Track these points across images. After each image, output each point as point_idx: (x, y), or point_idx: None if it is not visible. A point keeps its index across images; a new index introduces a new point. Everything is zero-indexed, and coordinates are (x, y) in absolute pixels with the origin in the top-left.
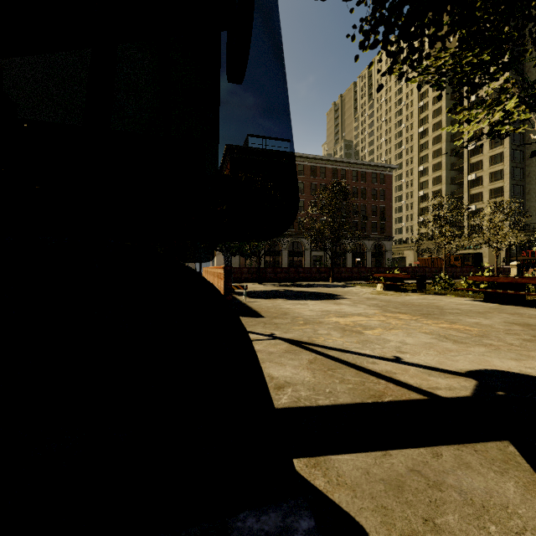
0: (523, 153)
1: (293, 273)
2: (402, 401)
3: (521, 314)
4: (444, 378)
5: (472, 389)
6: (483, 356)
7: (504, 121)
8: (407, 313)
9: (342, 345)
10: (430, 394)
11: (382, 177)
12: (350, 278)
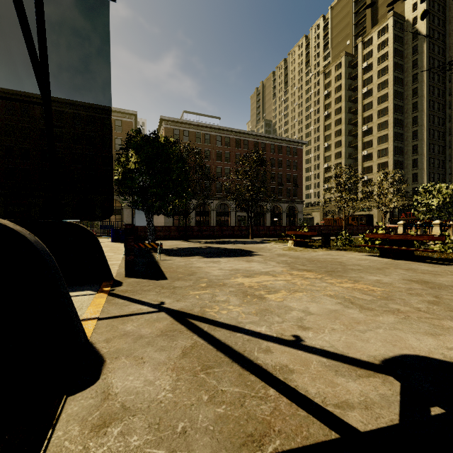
0: (402, 135)
1: (217, 231)
2: (295, 451)
3: (414, 269)
4: (356, 380)
5: (397, 404)
6: (395, 330)
7: (389, 109)
8: (313, 271)
9: (236, 319)
10: (339, 422)
11: (295, 151)
12: (267, 235)
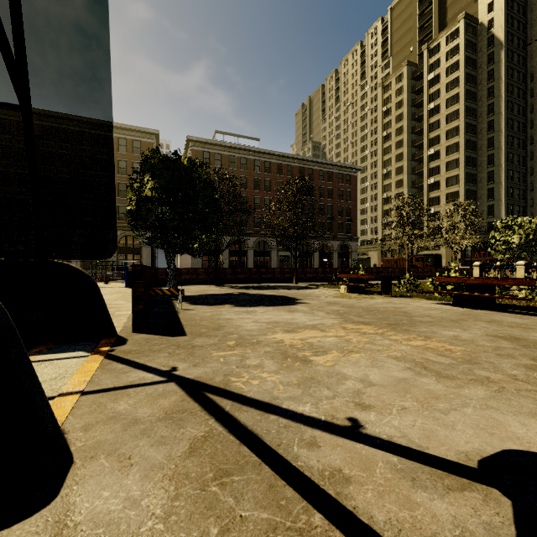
0: (475, 160)
1: (255, 274)
2: None
3: (499, 322)
4: (444, 495)
5: None
6: (489, 409)
7: (459, 129)
8: (371, 324)
9: (270, 392)
10: None
11: (348, 178)
12: (315, 279)
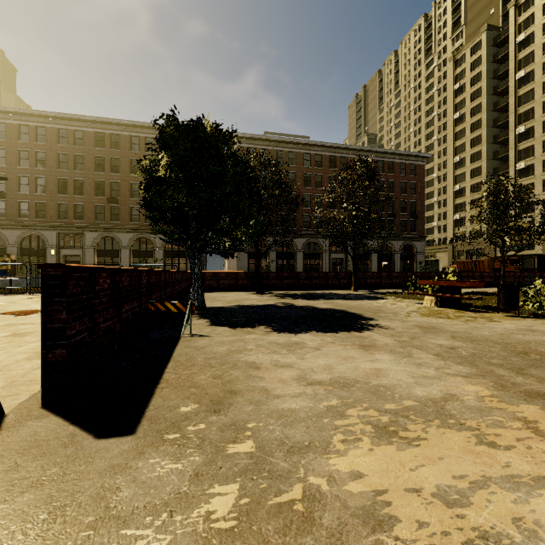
0: None
1: (304, 279)
2: None
3: None
4: None
5: None
6: None
7: None
8: None
9: None
10: None
11: (412, 168)
12: (378, 285)
